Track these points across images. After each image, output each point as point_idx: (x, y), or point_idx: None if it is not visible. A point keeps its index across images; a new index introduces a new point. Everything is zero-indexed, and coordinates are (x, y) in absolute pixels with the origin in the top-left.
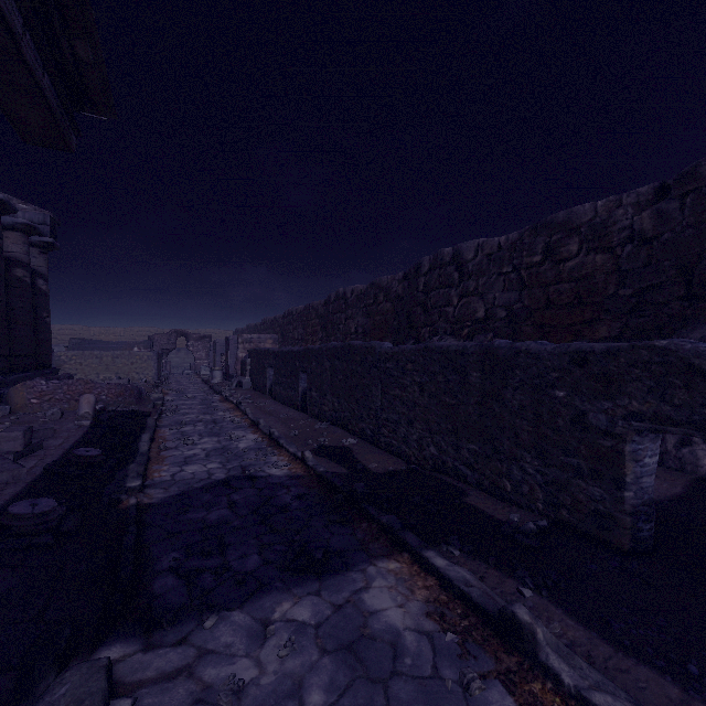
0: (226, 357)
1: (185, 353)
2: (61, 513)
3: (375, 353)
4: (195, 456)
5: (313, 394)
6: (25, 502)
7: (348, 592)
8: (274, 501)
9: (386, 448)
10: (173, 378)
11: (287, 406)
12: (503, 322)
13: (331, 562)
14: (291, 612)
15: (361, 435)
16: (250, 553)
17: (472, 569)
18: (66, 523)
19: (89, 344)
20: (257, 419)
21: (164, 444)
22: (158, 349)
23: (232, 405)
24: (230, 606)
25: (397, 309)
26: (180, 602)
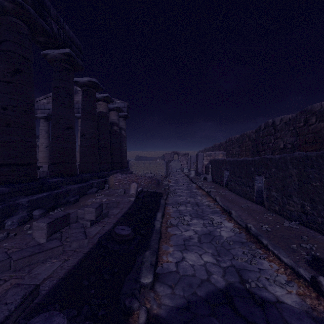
0: (196, 164)
1: (177, 162)
2: None
3: None
4: (190, 239)
5: (273, 193)
6: (40, 320)
7: None
8: None
9: None
10: (172, 173)
11: (242, 197)
12: None
13: None
14: None
15: None
16: None
17: None
18: None
19: (142, 158)
20: (229, 209)
21: (170, 221)
22: (166, 160)
23: (204, 192)
24: None
25: None
26: None
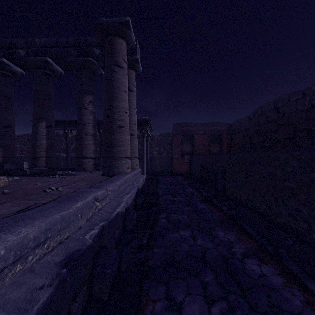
0: None
1: None
2: None
3: (62, 157)
4: None
5: None
6: None
7: None
8: None
9: None
10: None
11: None
12: None
13: None
14: None
15: None
16: None
17: None
18: None
19: None
20: None
21: None
22: None
23: None
24: None
25: None
26: None
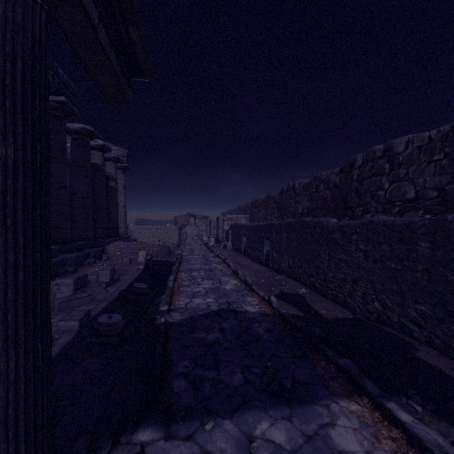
0: (217, 229)
1: (194, 227)
2: (124, 324)
3: (323, 226)
4: (199, 292)
5: (274, 255)
6: (106, 315)
7: (315, 425)
8: (250, 331)
9: (333, 299)
10: (187, 242)
11: (255, 262)
12: (434, 201)
13: (298, 391)
14: (269, 432)
15: (311, 286)
16: (236, 371)
17: (440, 431)
18: (126, 331)
19: (145, 222)
20: (237, 270)
21: (182, 282)
22: (179, 224)
23: (220, 260)
24: (222, 414)
25: (335, 194)
26: (189, 403)
